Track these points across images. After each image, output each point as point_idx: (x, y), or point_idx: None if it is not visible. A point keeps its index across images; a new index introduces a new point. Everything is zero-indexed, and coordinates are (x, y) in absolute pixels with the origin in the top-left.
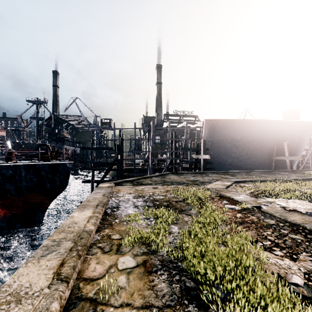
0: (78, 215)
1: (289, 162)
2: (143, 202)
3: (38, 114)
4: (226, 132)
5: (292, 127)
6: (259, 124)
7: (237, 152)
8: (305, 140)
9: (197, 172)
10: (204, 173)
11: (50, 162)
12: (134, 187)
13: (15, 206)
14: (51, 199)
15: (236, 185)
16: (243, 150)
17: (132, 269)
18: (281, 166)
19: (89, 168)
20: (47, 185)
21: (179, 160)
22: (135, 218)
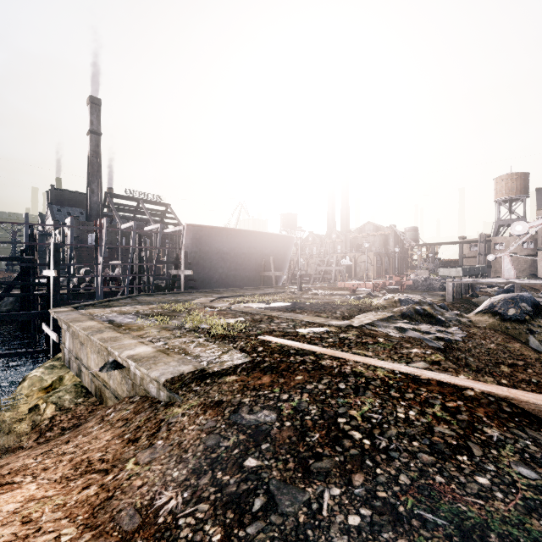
0: (85, 324)
1: (274, 277)
2: (134, 316)
3: None
4: (212, 242)
5: (278, 241)
6: (247, 235)
7: (225, 267)
8: (289, 255)
9: (177, 292)
10: (187, 293)
11: None
12: (107, 309)
13: None
14: None
15: (219, 300)
16: (232, 265)
17: (159, 331)
18: (269, 283)
19: None
20: None
21: (147, 277)
22: (138, 322)
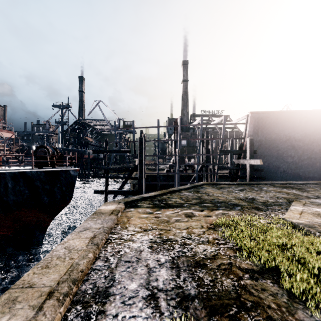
0: None
1: None
2: (170, 271)
3: (62, 119)
4: (280, 129)
5: None
6: None
7: (295, 156)
8: None
9: (242, 183)
10: (253, 184)
11: (48, 169)
12: (155, 212)
13: (3, 226)
14: (51, 216)
15: None
16: (305, 153)
17: None
18: None
19: (102, 176)
20: (44, 198)
21: (212, 165)
22: None
